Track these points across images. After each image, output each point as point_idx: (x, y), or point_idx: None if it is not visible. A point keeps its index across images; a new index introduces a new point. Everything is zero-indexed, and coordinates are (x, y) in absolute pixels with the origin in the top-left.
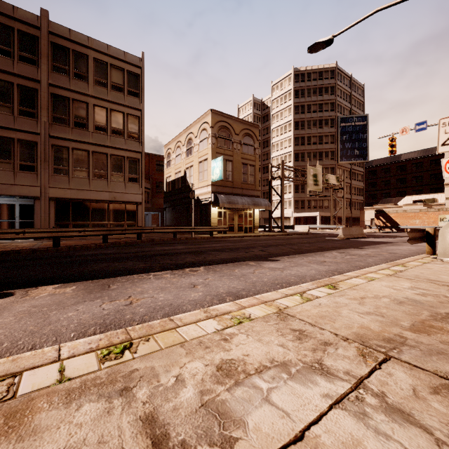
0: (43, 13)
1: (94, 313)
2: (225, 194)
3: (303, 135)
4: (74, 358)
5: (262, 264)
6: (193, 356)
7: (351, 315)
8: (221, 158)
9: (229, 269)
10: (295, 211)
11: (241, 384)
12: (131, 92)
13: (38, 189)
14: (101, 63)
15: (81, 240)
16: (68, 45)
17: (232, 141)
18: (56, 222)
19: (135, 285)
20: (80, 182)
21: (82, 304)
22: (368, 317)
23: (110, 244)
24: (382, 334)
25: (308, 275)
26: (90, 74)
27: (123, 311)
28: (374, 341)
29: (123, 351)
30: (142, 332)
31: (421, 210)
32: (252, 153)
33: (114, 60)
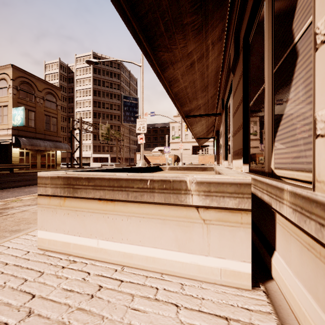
0: None
1: None
2: (28, 138)
3: (99, 100)
4: None
5: None
6: None
7: None
8: (23, 108)
9: (21, 189)
10: (93, 153)
11: (9, 209)
12: None
13: None
14: None
15: None
16: None
17: (35, 95)
18: None
19: None
20: None
21: None
22: None
23: None
24: None
25: None
26: None
27: None
28: None
29: None
30: None
31: (160, 155)
32: (54, 108)
33: None
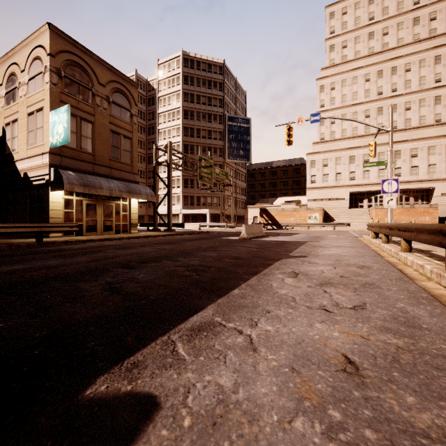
0: None
1: None
2: (79, 172)
3: (192, 126)
4: None
5: None
6: None
7: None
8: (66, 108)
9: None
10: (184, 208)
11: None
12: None
13: None
14: None
15: None
16: None
17: (93, 92)
18: None
19: None
20: None
21: None
22: None
23: None
24: None
25: None
26: None
27: None
28: None
29: None
30: None
31: (295, 209)
32: (127, 121)
33: None
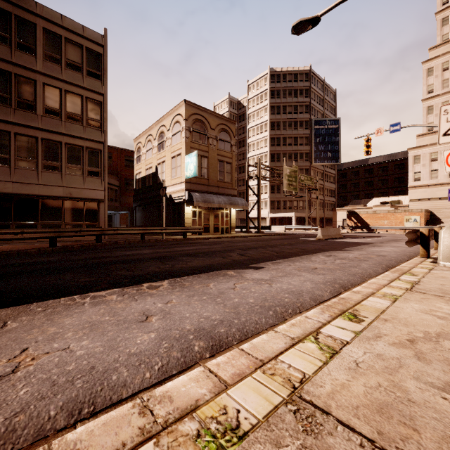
0: None
1: None
2: (200, 192)
3: (279, 135)
4: None
5: (244, 274)
6: None
7: (430, 397)
8: (195, 153)
9: (202, 282)
10: (271, 211)
11: None
12: (91, 73)
13: None
14: (53, 35)
15: (24, 244)
16: (9, 8)
17: (208, 136)
18: None
19: (51, 319)
20: (25, 174)
21: None
22: None
23: (59, 248)
24: None
25: (304, 290)
26: (39, 46)
27: None
28: None
29: None
30: None
31: (390, 211)
32: (228, 150)
33: (69, 34)
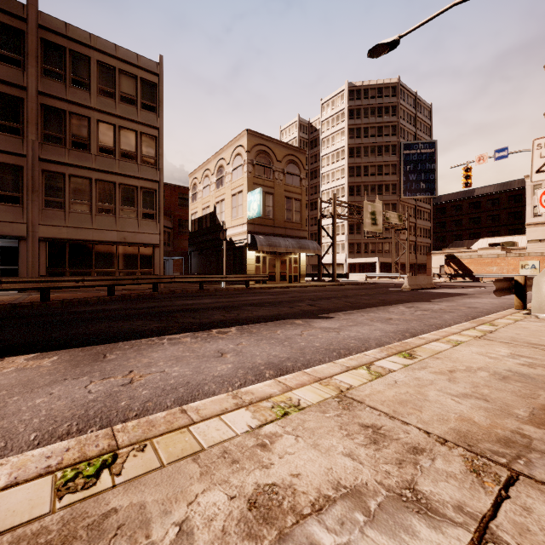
0: (31, 1)
1: (74, 399)
2: (264, 235)
3: (359, 164)
4: (14, 489)
5: (312, 323)
6: (212, 478)
7: (442, 399)
8: (259, 190)
9: (270, 329)
10: (349, 256)
11: (289, 539)
12: (146, 106)
13: (24, 226)
14: (107, 68)
15: (80, 293)
16: (64, 43)
17: (273, 169)
18: (48, 269)
19: (141, 353)
20: (79, 219)
21: (60, 385)
22: (467, 402)
23: (117, 297)
24: (493, 431)
25: (372, 337)
26: (93, 80)
27: (117, 394)
28: (486, 444)
29: (100, 471)
30: (135, 435)
31: (500, 255)
32: (297, 185)
33: (123, 65)
